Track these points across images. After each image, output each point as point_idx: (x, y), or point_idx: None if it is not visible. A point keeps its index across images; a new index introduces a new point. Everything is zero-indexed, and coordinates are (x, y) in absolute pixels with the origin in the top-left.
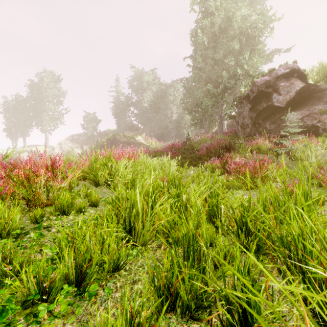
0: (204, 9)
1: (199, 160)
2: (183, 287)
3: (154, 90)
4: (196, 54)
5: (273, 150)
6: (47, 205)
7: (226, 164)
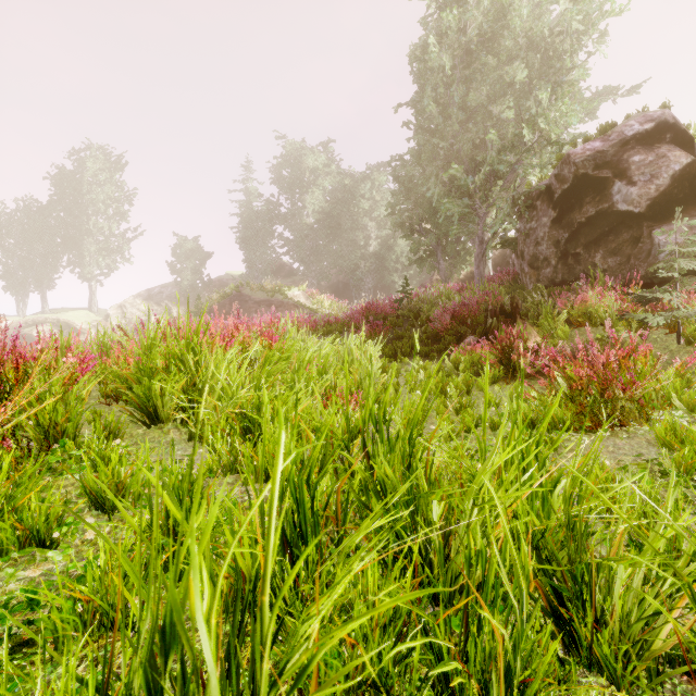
0: None
1: (435, 343)
2: None
3: (327, 188)
4: (426, 96)
5: (634, 318)
6: None
7: (513, 355)
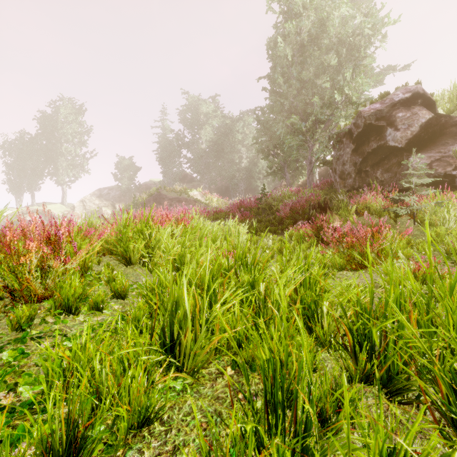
0: (287, 8)
1: (280, 225)
2: None
3: (215, 126)
4: (276, 73)
5: (390, 210)
6: (44, 297)
7: (321, 231)
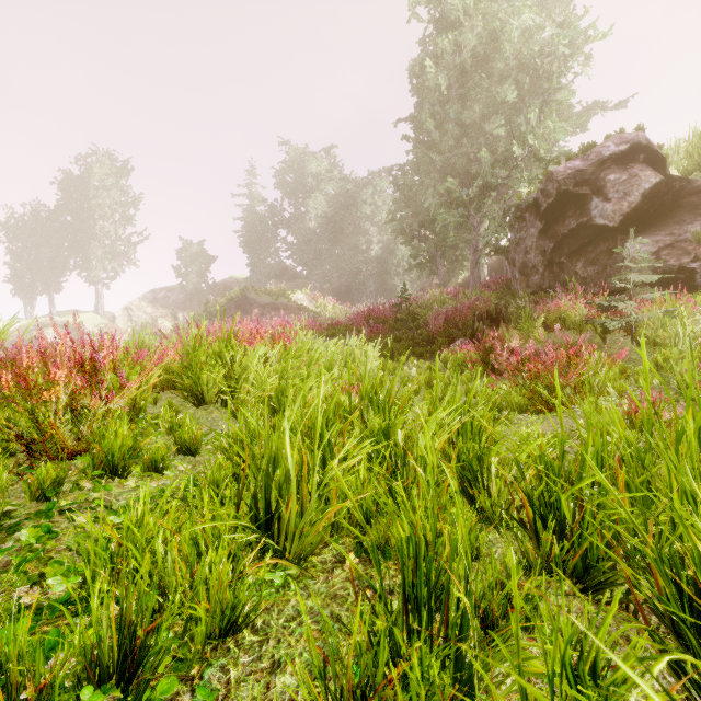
0: (440, 14)
1: (429, 345)
2: (404, 700)
3: (330, 193)
4: (423, 113)
5: (596, 322)
6: (76, 452)
7: (491, 354)
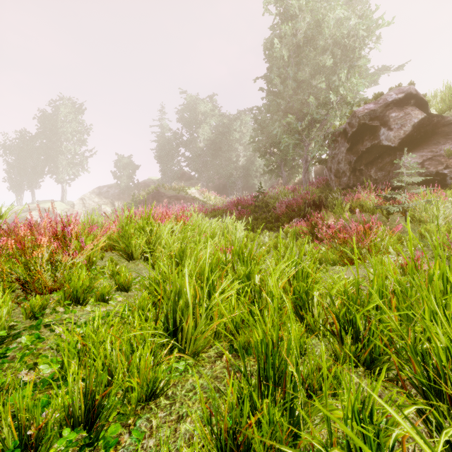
0: (283, 10)
1: (276, 222)
2: (258, 435)
3: (212, 124)
4: (272, 73)
5: (382, 208)
6: (53, 289)
7: (316, 228)
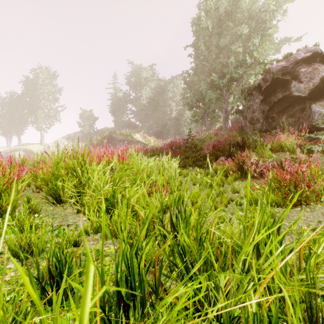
0: None
1: (204, 160)
2: None
3: (152, 87)
4: (199, 41)
5: (306, 148)
6: None
7: (245, 166)
